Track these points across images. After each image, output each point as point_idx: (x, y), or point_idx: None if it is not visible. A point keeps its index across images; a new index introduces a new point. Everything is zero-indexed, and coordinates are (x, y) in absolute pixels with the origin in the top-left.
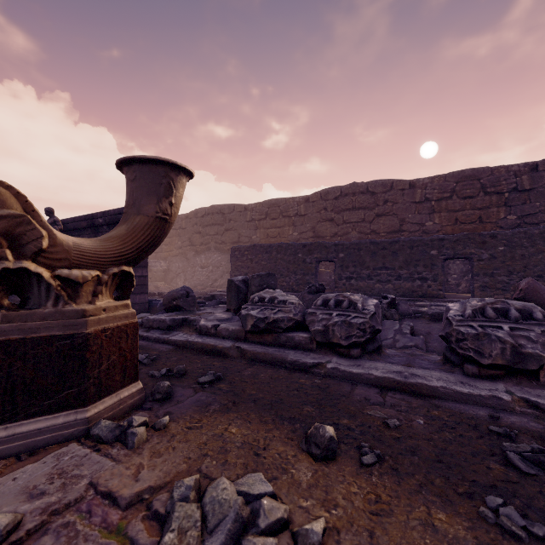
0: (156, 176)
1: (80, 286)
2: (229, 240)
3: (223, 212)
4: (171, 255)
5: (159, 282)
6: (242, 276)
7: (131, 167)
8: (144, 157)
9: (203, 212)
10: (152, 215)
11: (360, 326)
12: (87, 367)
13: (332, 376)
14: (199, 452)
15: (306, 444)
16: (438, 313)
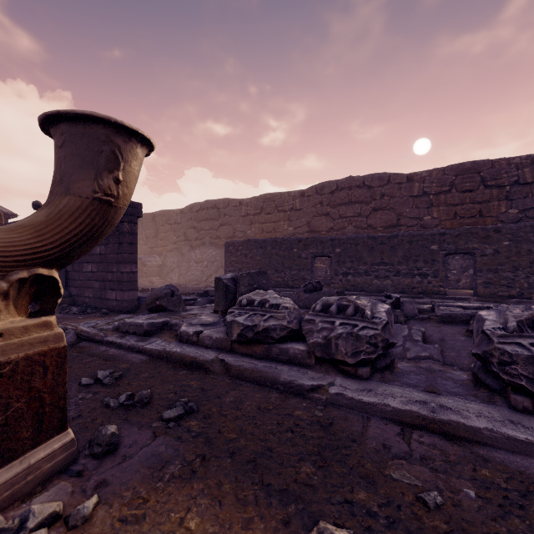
0: (93, 141)
1: None
2: (224, 235)
3: (218, 207)
4: (166, 250)
5: (154, 277)
6: (231, 273)
7: (58, 128)
8: (72, 111)
9: (197, 207)
10: (86, 195)
11: (371, 340)
12: None
13: (336, 405)
14: None
15: None
16: (449, 315)
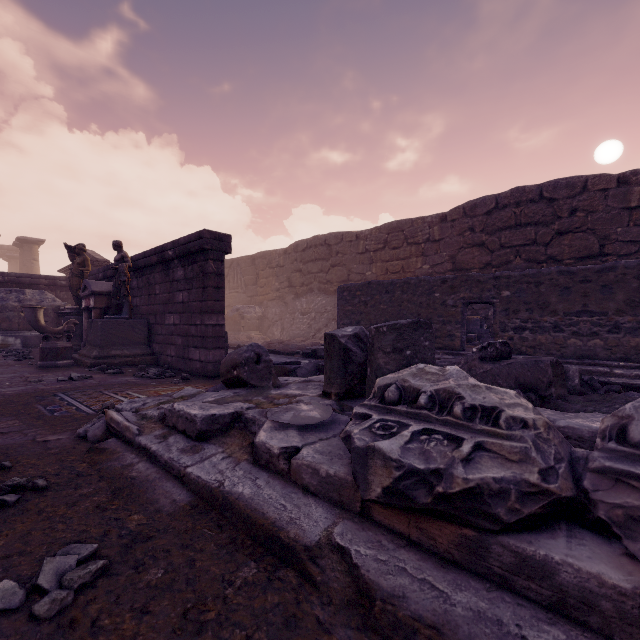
0: None
1: None
2: (336, 279)
3: (328, 243)
4: (267, 298)
5: (253, 331)
6: (353, 327)
7: None
8: None
9: (304, 245)
10: None
11: None
12: None
13: None
14: None
15: None
16: None
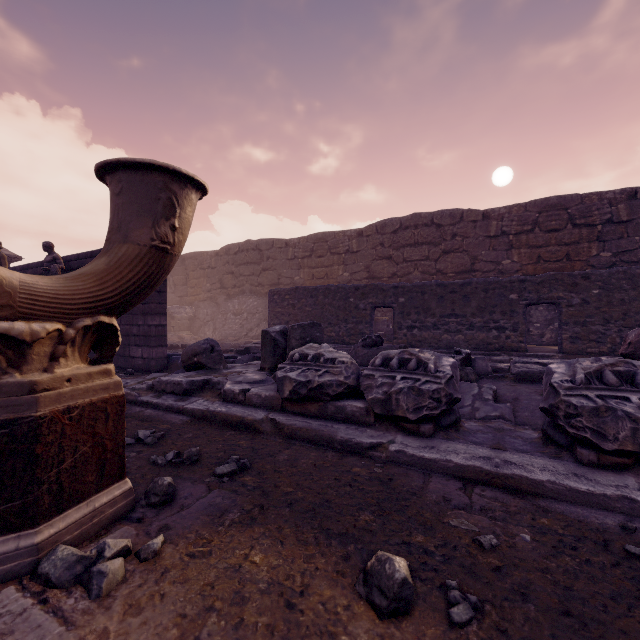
0: (151, 188)
1: (28, 346)
2: (267, 282)
3: (260, 248)
4: (198, 299)
5: (184, 331)
6: (279, 326)
7: (115, 175)
8: (132, 160)
9: (236, 248)
10: (144, 243)
11: (433, 394)
12: (37, 467)
13: (396, 462)
14: (201, 603)
15: (365, 585)
16: (525, 373)
